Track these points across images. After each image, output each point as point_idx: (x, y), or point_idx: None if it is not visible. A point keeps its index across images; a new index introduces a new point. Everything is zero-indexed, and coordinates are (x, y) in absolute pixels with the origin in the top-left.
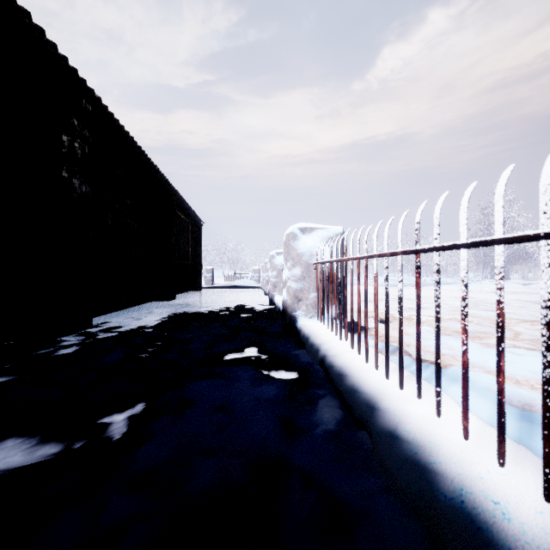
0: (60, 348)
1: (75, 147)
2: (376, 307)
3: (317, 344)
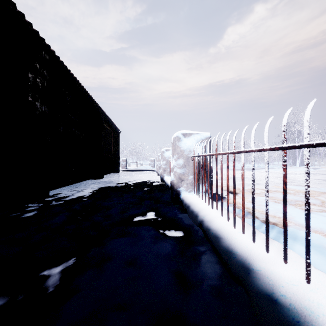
0: (25, 212)
1: (37, 81)
2: (243, 188)
3: (196, 211)
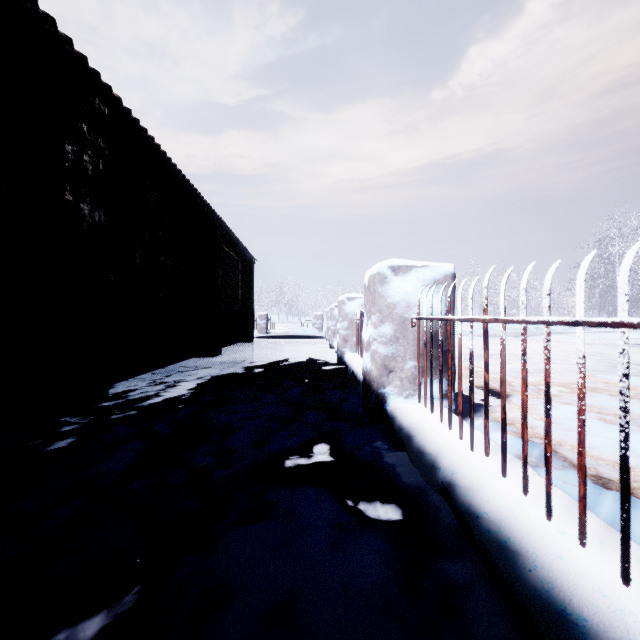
0: (53, 439)
1: (83, 161)
2: (583, 423)
3: (430, 453)
